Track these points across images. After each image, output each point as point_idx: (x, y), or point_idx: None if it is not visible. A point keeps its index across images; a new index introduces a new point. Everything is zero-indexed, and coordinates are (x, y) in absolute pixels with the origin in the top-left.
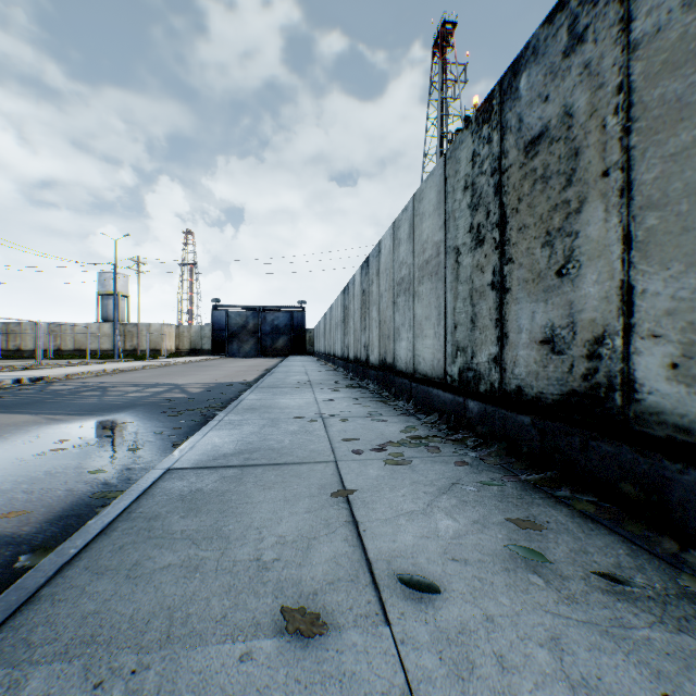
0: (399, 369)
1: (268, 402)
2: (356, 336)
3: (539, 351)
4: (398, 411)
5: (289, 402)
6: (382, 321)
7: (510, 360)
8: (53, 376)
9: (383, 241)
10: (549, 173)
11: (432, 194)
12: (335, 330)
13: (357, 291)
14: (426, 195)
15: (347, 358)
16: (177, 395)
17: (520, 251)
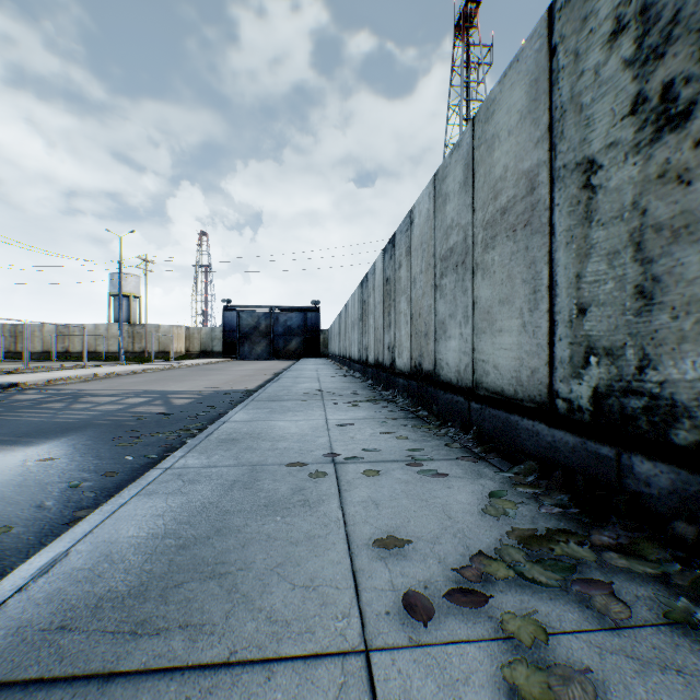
0: (445, 379)
1: (258, 427)
2: (377, 335)
3: None
4: (453, 448)
5: (288, 427)
6: (415, 314)
7: None
8: (31, 382)
9: (417, 208)
10: None
11: (515, 94)
12: (351, 329)
13: (378, 281)
14: (502, 103)
15: (365, 361)
16: (155, 408)
17: None
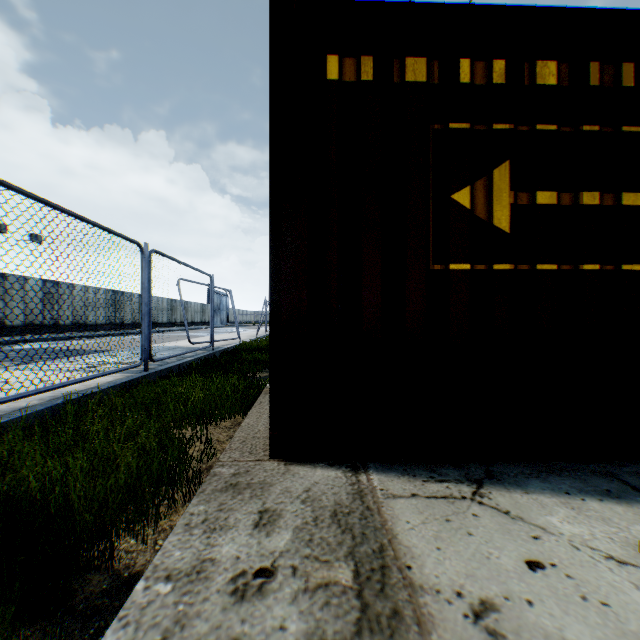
0: None
1: None
2: None
3: None
4: None
5: None
6: None
7: None
8: None
9: None
10: None
11: None
12: None
13: None
14: None
15: None
16: None
17: None
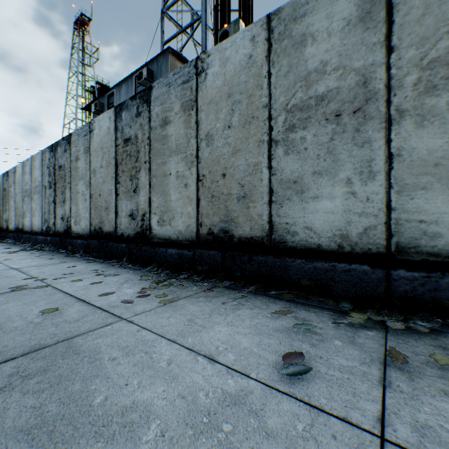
0: (26, 230)
1: None
2: (0, 214)
3: (62, 221)
4: (23, 247)
5: None
6: (18, 207)
7: (57, 223)
8: None
9: (18, 168)
10: (63, 177)
11: (39, 161)
12: None
13: (1, 188)
14: (37, 160)
15: None
16: None
17: (59, 194)
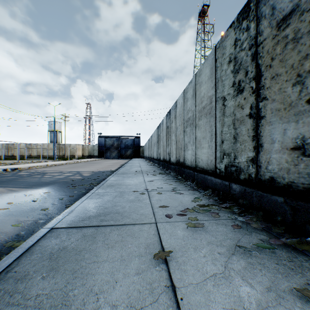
0: (187, 165)
1: (120, 182)
2: (163, 149)
3: (290, 155)
4: (188, 187)
5: (131, 182)
6: (177, 141)
7: (264, 160)
8: (22, 168)
9: (178, 101)
10: (300, 35)
11: (207, 70)
12: (153, 146)
13: (164, 127)
14: (203, 71)
15: (159, 159)
16: (77, 177)
17: (272, 91)
